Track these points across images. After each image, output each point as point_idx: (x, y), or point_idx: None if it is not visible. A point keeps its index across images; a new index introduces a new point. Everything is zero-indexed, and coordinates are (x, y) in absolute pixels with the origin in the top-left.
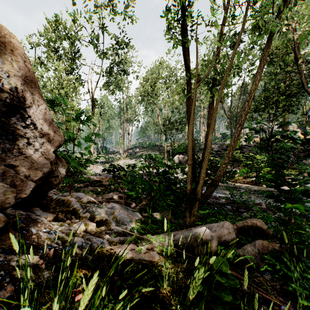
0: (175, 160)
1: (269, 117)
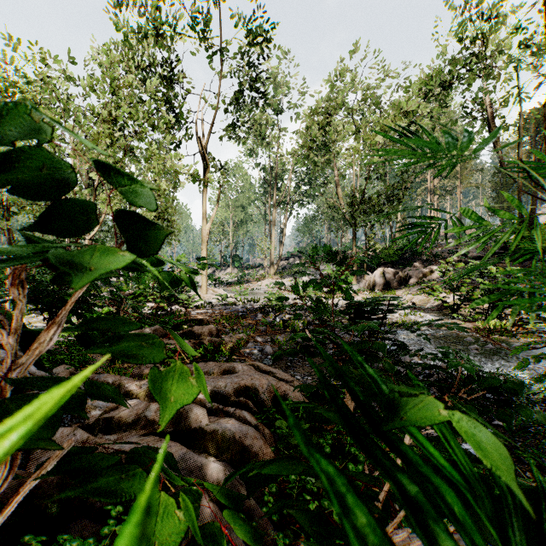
0: (376, 278)
1: None
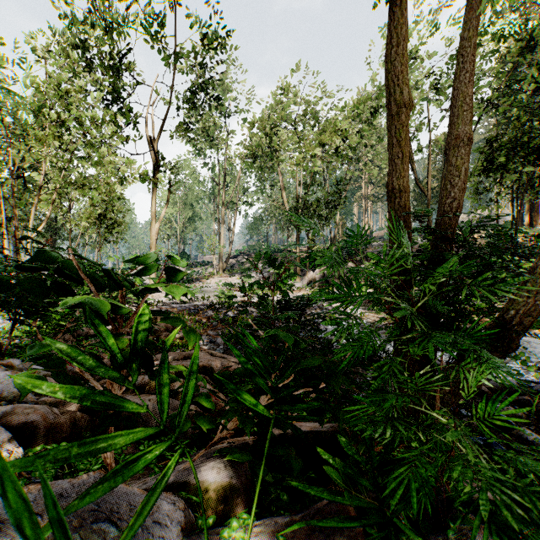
0: (317, 276)
1: (511, 187)
